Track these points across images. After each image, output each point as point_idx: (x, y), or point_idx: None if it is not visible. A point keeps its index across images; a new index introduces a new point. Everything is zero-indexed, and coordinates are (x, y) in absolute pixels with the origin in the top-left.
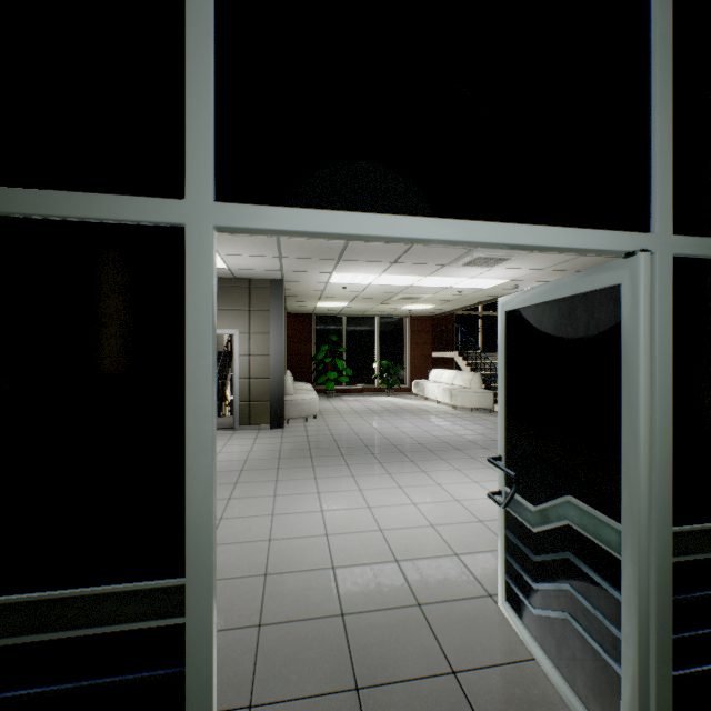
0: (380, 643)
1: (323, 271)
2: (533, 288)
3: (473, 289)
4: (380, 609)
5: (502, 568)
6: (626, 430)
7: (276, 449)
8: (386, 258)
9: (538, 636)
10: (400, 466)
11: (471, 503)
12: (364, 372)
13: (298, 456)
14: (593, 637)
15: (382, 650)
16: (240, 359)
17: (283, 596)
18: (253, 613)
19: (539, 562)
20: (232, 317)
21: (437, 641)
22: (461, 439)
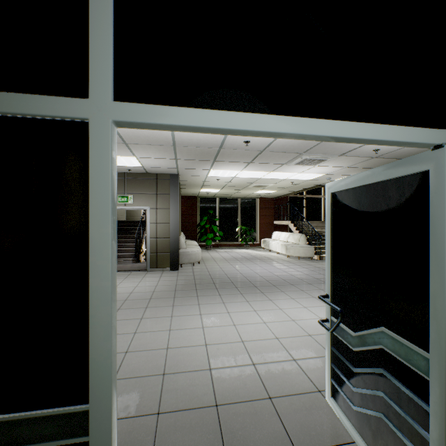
0: (243, 428)
1: (204, 168)
2: (354, 175)
3: (301, 180)
4: (243, 401)
5: (329, 373)
6: (434, 282)
7: (173, 284)
8: (245, 159)
9: (357, 425)
10: (254, 296)
11: (303, 322)
12: (231, 234)
13: (187, 288)
14: (404, 434)
15: (245, 434)
16: (150, 225)
17: (175, 390)
18: (154, 404)
19: (358, 373)
20: (145, 198)
21: (283, 427)
22: (294, 277)
